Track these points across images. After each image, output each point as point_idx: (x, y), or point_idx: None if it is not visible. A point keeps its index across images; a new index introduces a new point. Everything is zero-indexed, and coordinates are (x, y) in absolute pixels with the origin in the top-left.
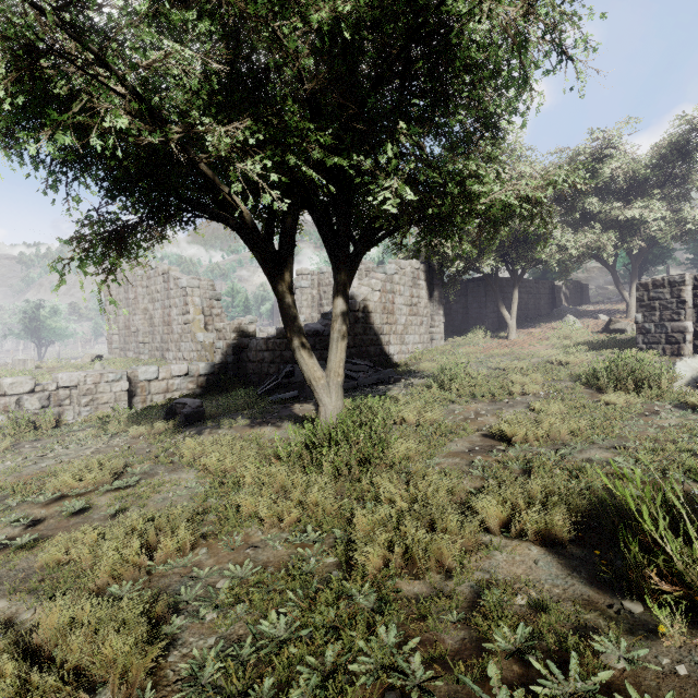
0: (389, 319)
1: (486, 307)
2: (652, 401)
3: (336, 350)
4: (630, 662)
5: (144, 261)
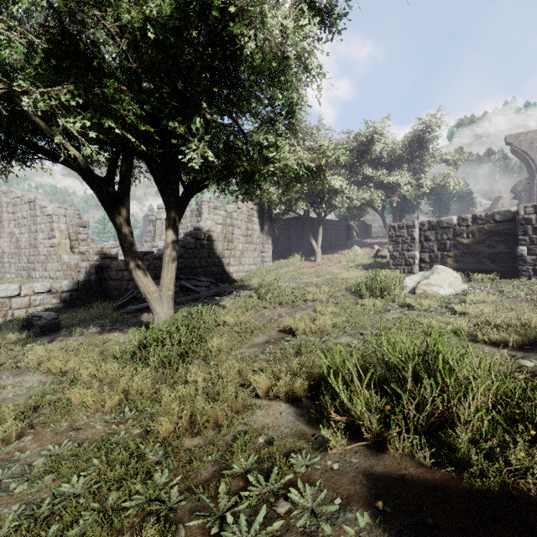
0: (229, 246)
1: (303, 238)
2: (388, 303)
3: (167, 270)
4: (308, 467)
5: (10, 189)
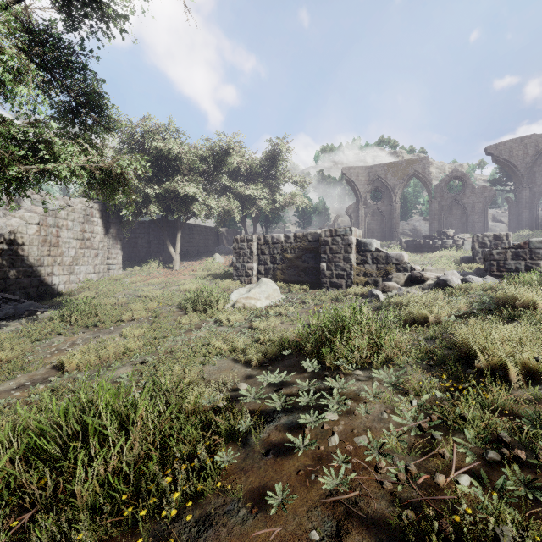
0: (53, 251)
1: (164, 243)
2: (207, 319)
3: None
4: None
5: None
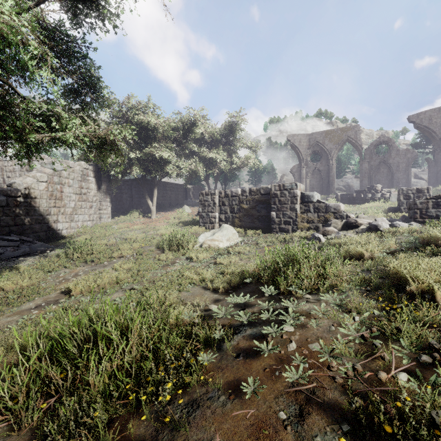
0: (58, 203)
1: (144, 197)
2: (180, 256)
3: None
4: None
5: None
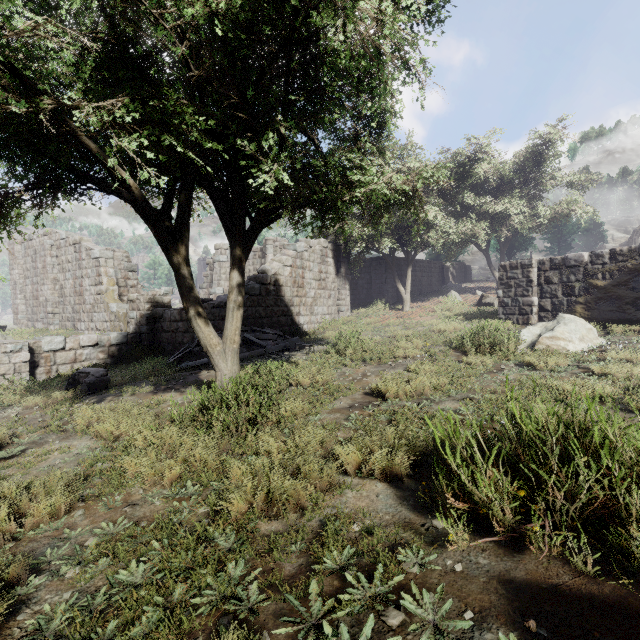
0: (300, 292)
1: (387, 282)
2: (501, 361)
3: (232, 319)
4: (422, 566)
5: (54, 230)
